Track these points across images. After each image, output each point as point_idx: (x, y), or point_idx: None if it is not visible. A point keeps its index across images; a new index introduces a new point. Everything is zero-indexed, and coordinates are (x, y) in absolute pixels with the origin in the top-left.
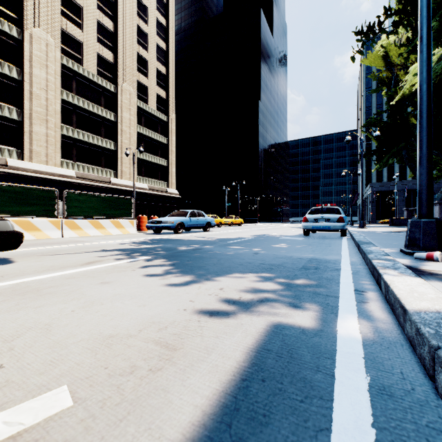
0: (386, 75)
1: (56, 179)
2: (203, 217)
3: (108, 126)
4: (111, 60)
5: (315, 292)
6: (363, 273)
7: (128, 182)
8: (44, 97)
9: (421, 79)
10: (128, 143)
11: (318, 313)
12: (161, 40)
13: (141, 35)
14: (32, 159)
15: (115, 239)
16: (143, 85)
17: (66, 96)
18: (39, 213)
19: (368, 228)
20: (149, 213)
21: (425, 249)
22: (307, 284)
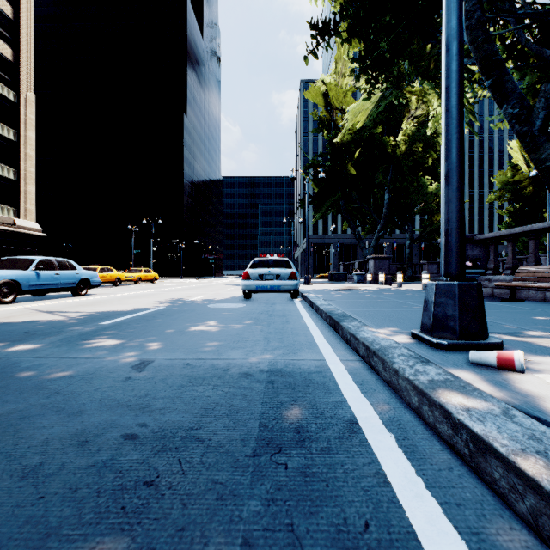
0: (326, 117)
1: None
2: (72, 270)
3: None
4: None
5: None
6: (425, 442)
7: None
8: None
9: (451, 31)
10: None
11: None
12: None
13: None
14: None
15: None
16: None
17: None
18: None
19: (313, 284)
20: None
21: (464, 337)
22: None
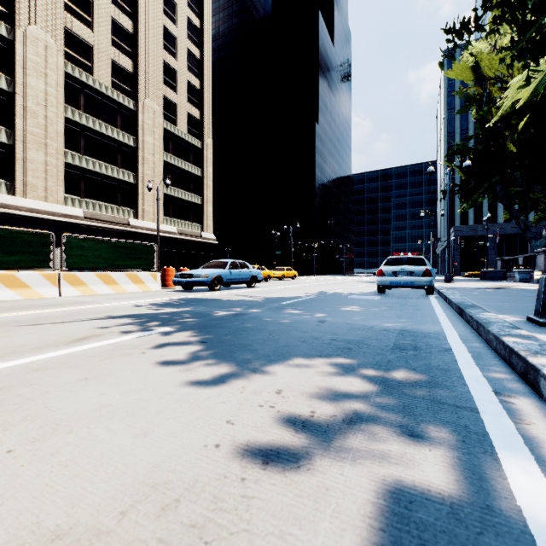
0: (476, 91)
1: (59, 220)
2: (247, 269)
3: (125, 152)
4: (130, 69)
5: (434, 398)
6: (489, 358)
7: (152, 224)
8: (42, 114)
9: None
10: (151, 175)
11: (460, 454)
12: (194, 45)
13: (169, 39)
14: (26, 195)
15: (130, 299)
16: (171, 102)
17: (71, 114)
18: (28, 265)
19: (456, 283)
20: (178, 264)
21: None
22: (414, 381)
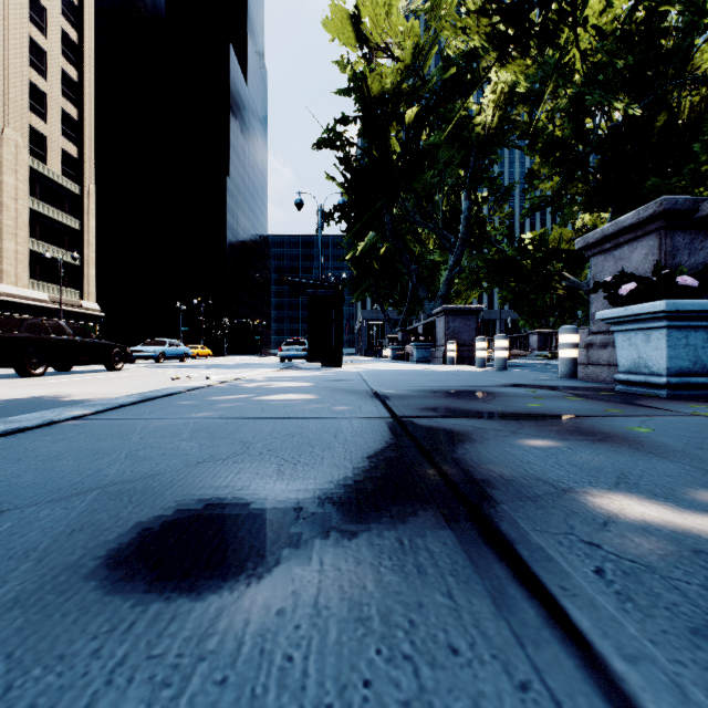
0: None
1: None
2: (181, 347)
3: None
4: None
5: None
6: None
7: (15, 289)
8: None
9: None
10: (13, 226)
11: None
12: (70, 64)
13: (35, 51)
14: None
15: None
16: (38, 133)
17: None
18: None
19: None
20: None
21: None
22: None
